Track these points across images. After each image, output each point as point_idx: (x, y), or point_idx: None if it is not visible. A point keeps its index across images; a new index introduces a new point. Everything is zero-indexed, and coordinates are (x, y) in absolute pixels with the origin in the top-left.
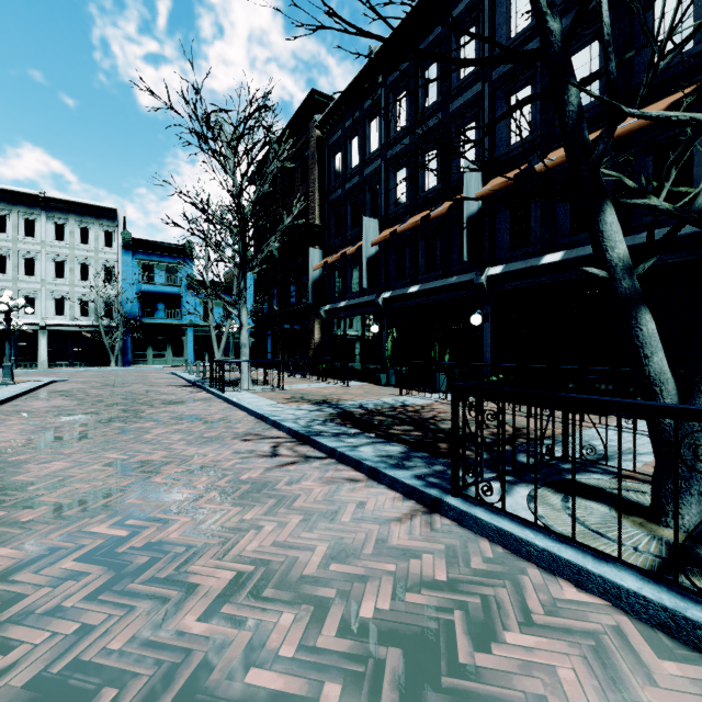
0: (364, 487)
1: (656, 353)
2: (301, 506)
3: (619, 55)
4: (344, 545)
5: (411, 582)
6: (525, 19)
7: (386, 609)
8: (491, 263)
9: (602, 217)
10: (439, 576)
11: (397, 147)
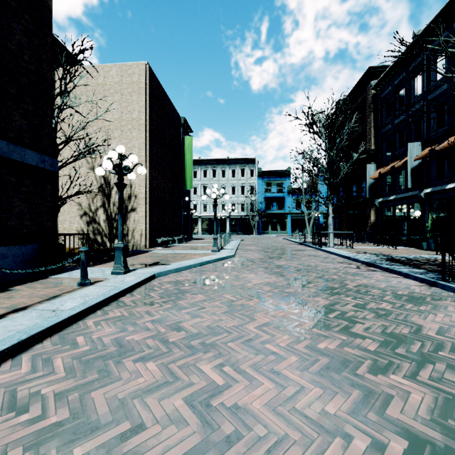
0: (401, 279)
1: None
2: (374, 279)
3: None
4: (392, 286)
5: (415, 293)
6: None
7: (405, 294)
8: None
9: None
10: (426, 294)
11: (437, 91)
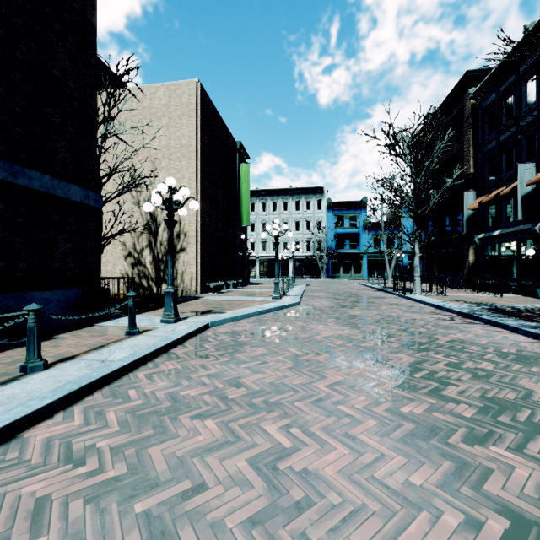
0: (508, 334)
1: None
2: (472, 333)
3: None
4: (495, 342)
5: (526, 351)
6: None
7: (512, 352)
8: None
9: None
10: None
11: None
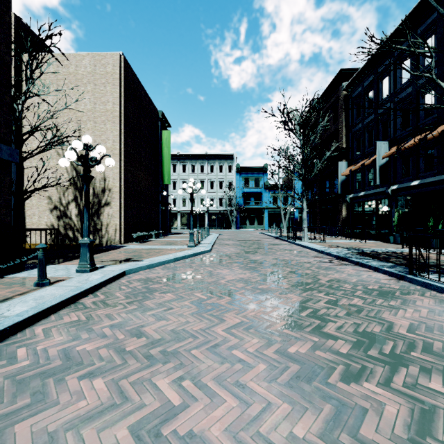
0: (371, 272)
1: None
2: (346, 273)
3: None
4: (363, 280)
5: (385, 287)
6: None
7: (375, 288)
8: None
9: None
10: (395, 288)
11: (402, 94)
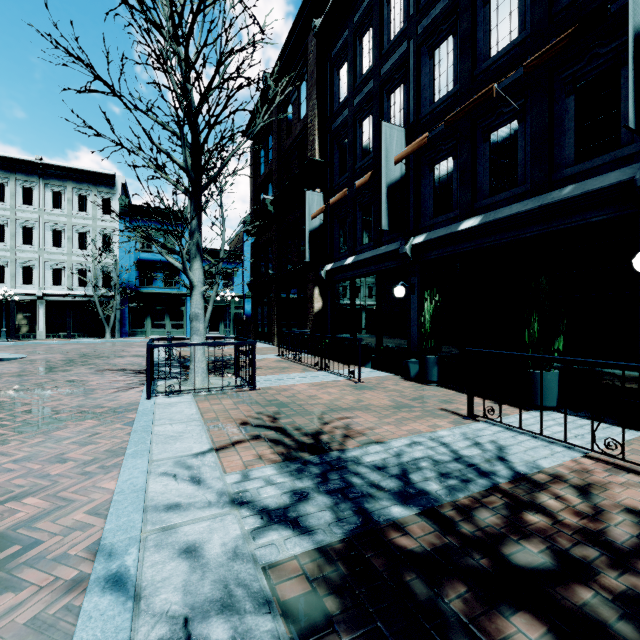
0: None
1: None
2: None
3: None
4: None
5: None
6: None
7: None
8: None
9: None
10: None
11: (436, 8)
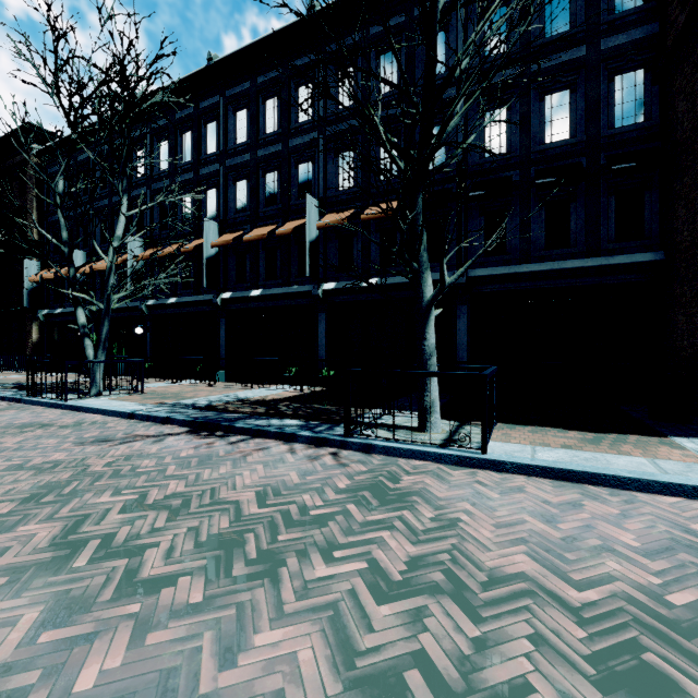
0: None
1: (89, 350)
2: None
3: (195, 209)
4: None
5: None
6: (166, 164)
7: None
8: (151, 298)
9: (77, 311)
10: None
11: (101, 202)
